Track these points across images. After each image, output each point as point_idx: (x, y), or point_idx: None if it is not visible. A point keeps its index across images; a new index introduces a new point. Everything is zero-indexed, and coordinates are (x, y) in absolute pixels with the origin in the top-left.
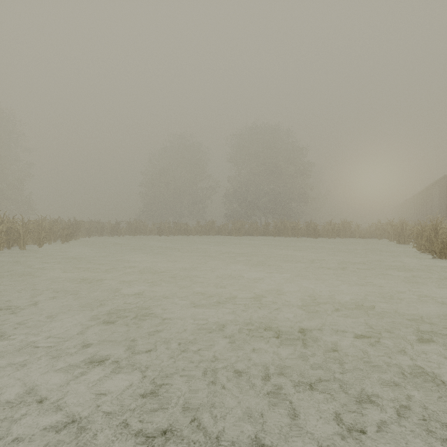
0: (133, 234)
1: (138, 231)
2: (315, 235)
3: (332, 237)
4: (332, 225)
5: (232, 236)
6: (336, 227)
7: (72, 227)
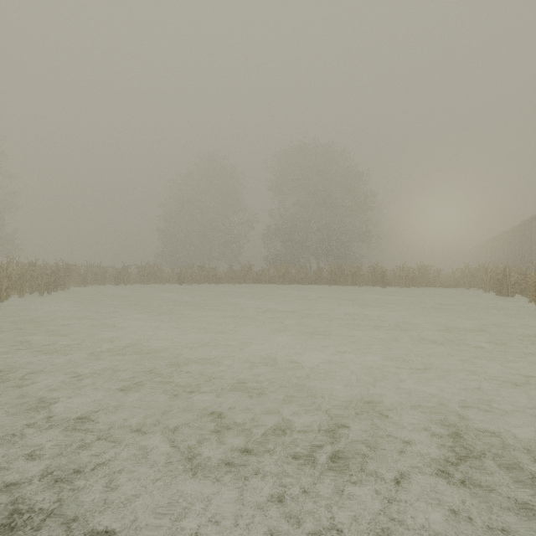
0: (145, 282)
1: (152, 278)
2: (383, 284)
3: (405, 285)
4: (406, 271)
5: (274, 284)
6: (410, 273)
7: (57, 273)
